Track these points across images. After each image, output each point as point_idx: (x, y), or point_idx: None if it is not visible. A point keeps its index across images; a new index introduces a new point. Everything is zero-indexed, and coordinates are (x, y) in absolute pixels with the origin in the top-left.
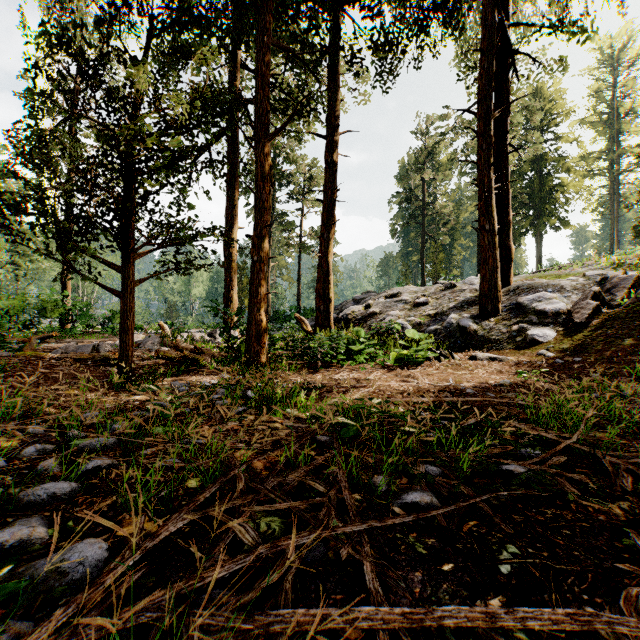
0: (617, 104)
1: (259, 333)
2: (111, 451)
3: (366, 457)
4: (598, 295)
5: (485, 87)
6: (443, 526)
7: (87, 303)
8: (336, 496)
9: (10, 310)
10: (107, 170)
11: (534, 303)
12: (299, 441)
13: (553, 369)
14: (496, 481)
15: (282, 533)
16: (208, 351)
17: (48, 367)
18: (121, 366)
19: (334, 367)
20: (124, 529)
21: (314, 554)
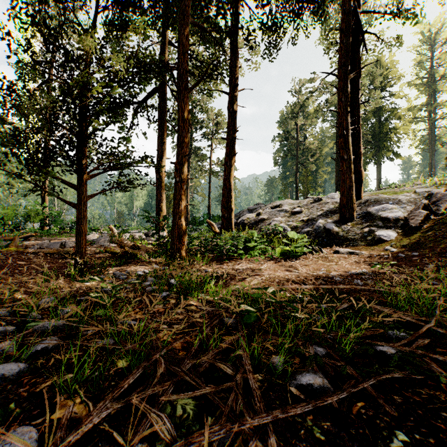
0: (434, 71)
1: (180, 234)
2: (60, 331)
3: (267, 345)
4: (427, 206)
5: (344, 56)
6: (335, 408)
7: (59, 212)
8: (242, 380)
9: (4, 217)
10: (66, 113)
11: (380, 212)
12: (210, 324)
13: (397, 261)
14: (372, 360)
15: (195, 417)
16: (143, 247)
17: (24, 260)
18: (77, 259)
19: (235, 259)
20: (58, 412)
21: (224, 440)
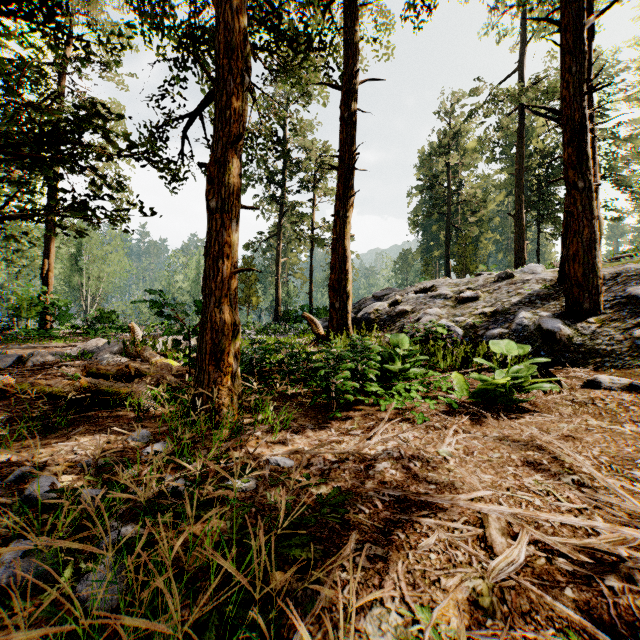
0: None
1: (218, 346)
2: None
3: None
4: None
5: None
6: None
7: (67, 301)
8: None
9: None
10: None
11: None
12: None
13: None
14: None
15: None
16: (154, 371)
17: None
18: None
19: (361, 406)
20: None
21: None
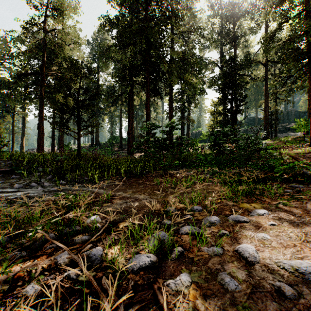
0: None
1: None
2: None
3: None
4: None
5: None
6: None
7: None
8: None
9: None
10: None
11: None
12: None
13: None
14: None
15: None
16: None
17: None
18: None
19: None
20: None
21: None
